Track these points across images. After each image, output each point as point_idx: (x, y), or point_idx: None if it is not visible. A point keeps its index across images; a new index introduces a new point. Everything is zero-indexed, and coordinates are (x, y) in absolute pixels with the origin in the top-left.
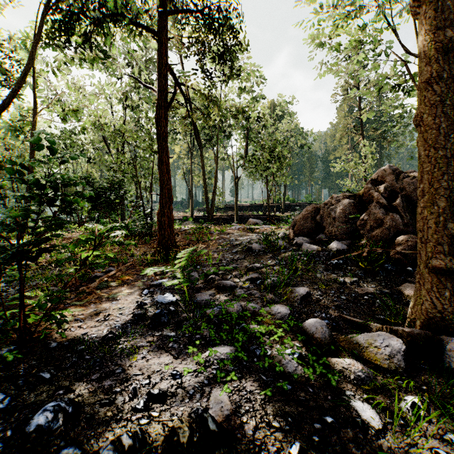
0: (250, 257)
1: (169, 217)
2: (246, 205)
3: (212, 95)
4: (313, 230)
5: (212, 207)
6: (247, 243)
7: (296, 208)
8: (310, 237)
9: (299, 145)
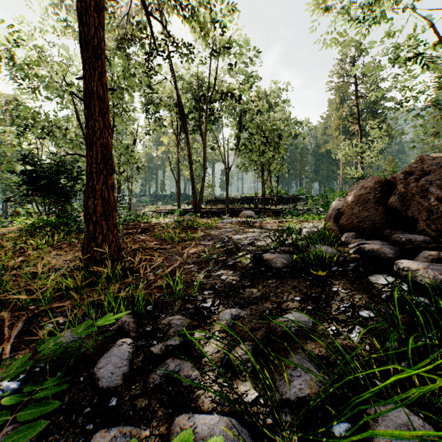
0: (264, 281)
1: (106, 199)
2: (237, 198)
3: (200, 75)
4: (383, 223)
5: (199, 197)
6: (250, 246)
7: (289, 201)
8: (378, 237)
9: (292, 134)
